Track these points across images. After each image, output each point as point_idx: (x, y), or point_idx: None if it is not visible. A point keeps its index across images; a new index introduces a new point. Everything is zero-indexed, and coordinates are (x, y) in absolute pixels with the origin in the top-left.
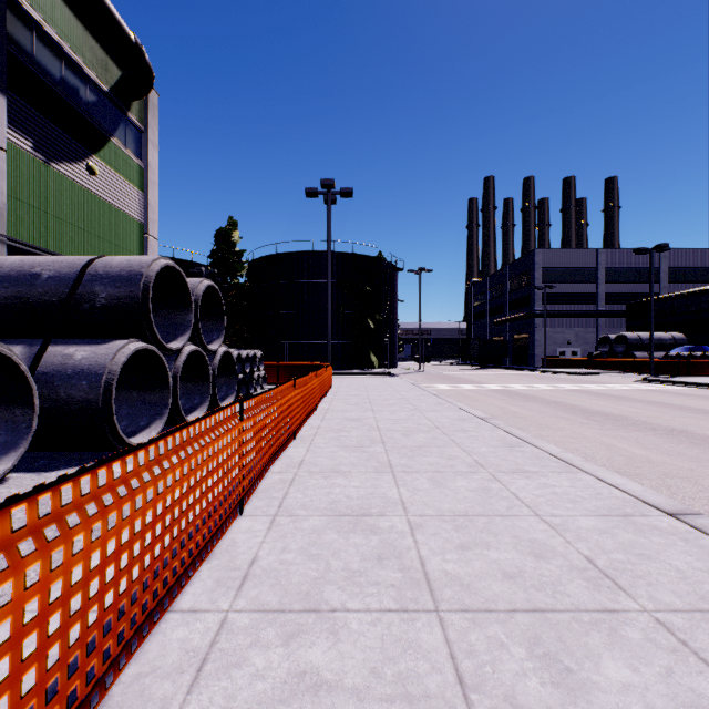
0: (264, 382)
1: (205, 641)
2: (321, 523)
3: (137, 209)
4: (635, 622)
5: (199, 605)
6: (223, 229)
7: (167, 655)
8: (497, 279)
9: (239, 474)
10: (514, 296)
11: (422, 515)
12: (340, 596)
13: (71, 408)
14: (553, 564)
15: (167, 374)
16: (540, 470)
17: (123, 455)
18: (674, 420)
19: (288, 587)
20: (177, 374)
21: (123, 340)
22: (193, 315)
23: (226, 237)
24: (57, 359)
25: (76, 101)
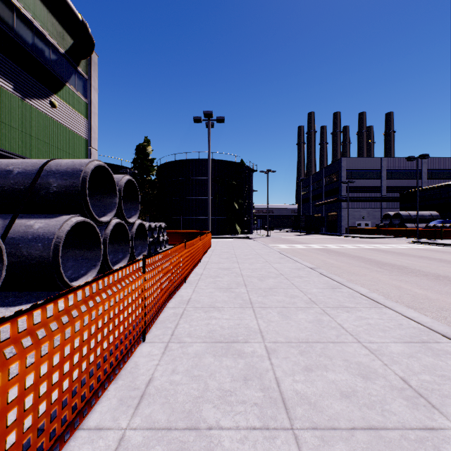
0: (166, 243)
1: None
2: (202, 348)
3: (84, 131)
4: None
5: (104, 423)
6: (141, 145)
7: None
8: (317, 177)
9: (142, 312)
10: (328, 188)
11: (275, 342)
12: (215, 414)
13: (30, 262)
14: (377, 384)
15: (99, 239)
16: (355, 306)
17: (29, 310)
18: (438, 269)
19: (175, 406)
20: (106, 239)
21: (68, 215)
22: (117, 198)
23: (143, 150)
24: (21, 228)
25: (43, 59)
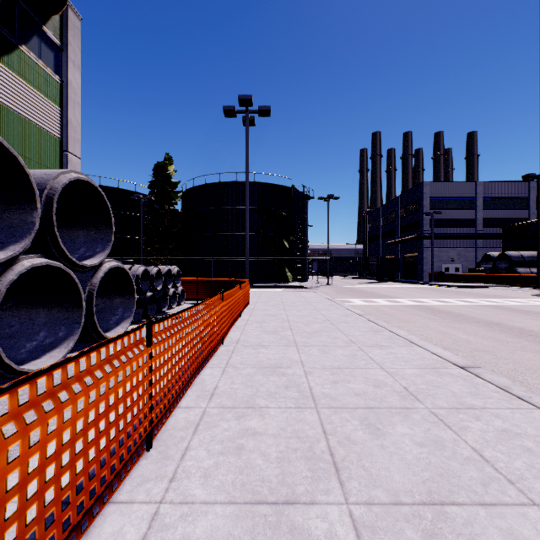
0: (182, 298)
1: None
2: None
3: (56, 126)
4: None
5: None
6: (160, 164)
7: None
8: (389, 208)
9: None
10: (404, 221)
11: None
12: None
13: None
14: None
15: None
16: None
17: None
18: None
19: None
20: None
21: None
22: (38, 214)
23: (162, 170)
24: None
25: None
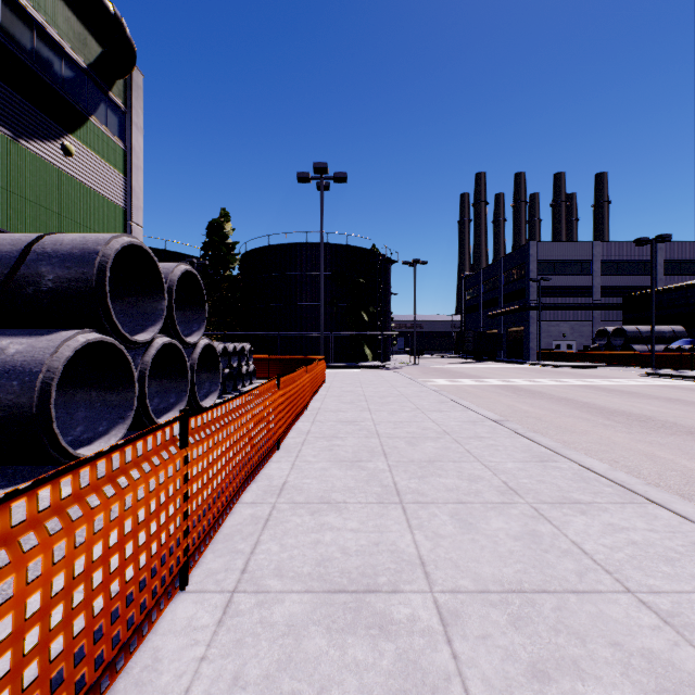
0: (253, 377)
1: None
2: (302, 609)
3: (120, 195)
4: None
5: None
6: (215, 221)
7: None
8: (491, 272)
9: (177, 532)
10: (508, 289)
11: (455, 591)
12: None
13: None
14: None
15: (132, 371)
16: (594, 499)
17: None
18: None
19: None
20: (145, 371)
21: (71, 331)
22: (166, 302)
23: (218, 229)
24: None
25: (50, 75)
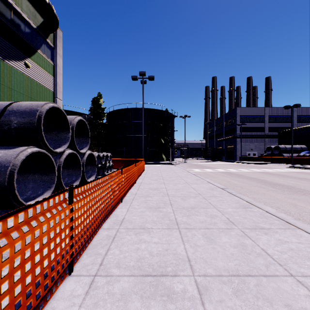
0: (112, 168)
1: None
2: (129, 285)
3: (51, 86)
4: None
5: None
6: (95, 98)
7: None
8: (219, 121)
9: (66, 246)
10: (227, 128)
11: (205, 275)
12: None
13: None
14: None
15: (54, 165)
16: (270, 227)
17: None
18: None
19: None
20: (60, 165)
21: (24, 147)
22: (70, 134)
23: (97, 101)
24: None
25: (19, 31)
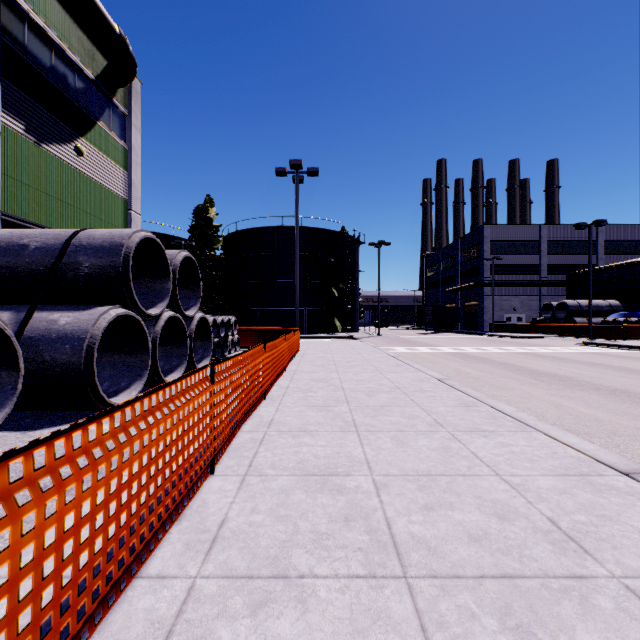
0: (237, 345)
1: (171, 611)
2: (290, 483)
3: (122, 187)
4: (605, 589)
5: (168, 570)
6: (201, 206)
7: (132, 627)
8: (450, 252)
9: (211, 435)
10: (465, 267)
11: (387, 475)
12: (308, 561)
13: (55, 370)
14: (517, 526)
15: (147, 339)
16: (496, 429)
17: (84, 424)
18: (615, 380)
19: (256, 551)
20: (156, 339)
21: (105, 307)
22: (171, 283)
23: (204, 213)
24: (42, 324)
25: (65, 87)
